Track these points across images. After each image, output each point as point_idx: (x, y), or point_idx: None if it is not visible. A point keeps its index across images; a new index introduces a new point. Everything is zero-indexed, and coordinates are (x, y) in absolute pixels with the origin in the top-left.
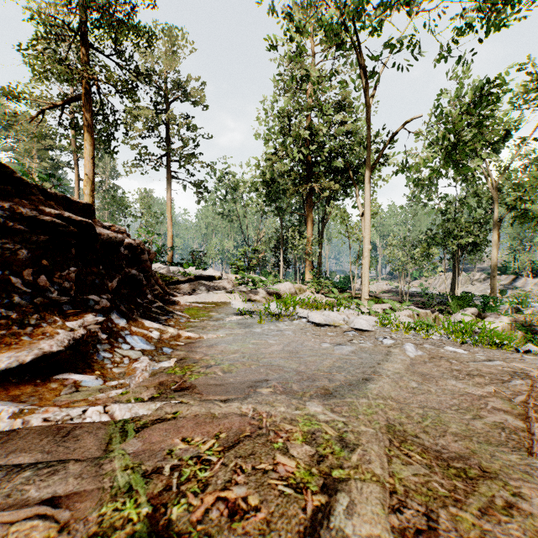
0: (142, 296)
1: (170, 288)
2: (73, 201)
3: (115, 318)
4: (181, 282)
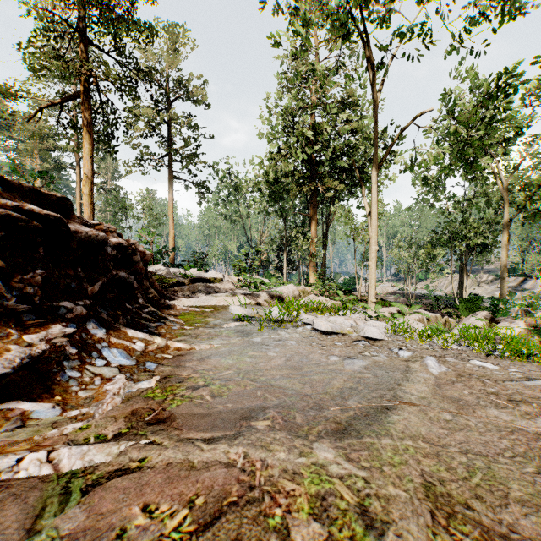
0: (133, 300)
1: (168, 291)
2: (44, 193)
3: (92, 327)
4: (181, 285)
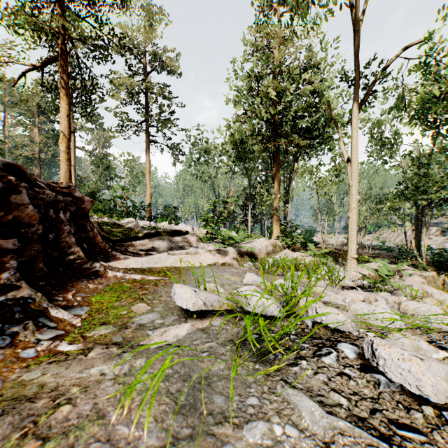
0: None
1: (124, 245)
2: None
3: None
4: (141, 238)
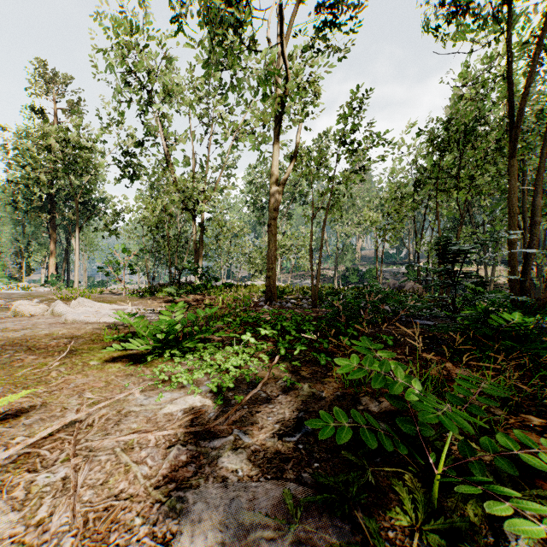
0: None
1: None
2: None
3: None
4: None
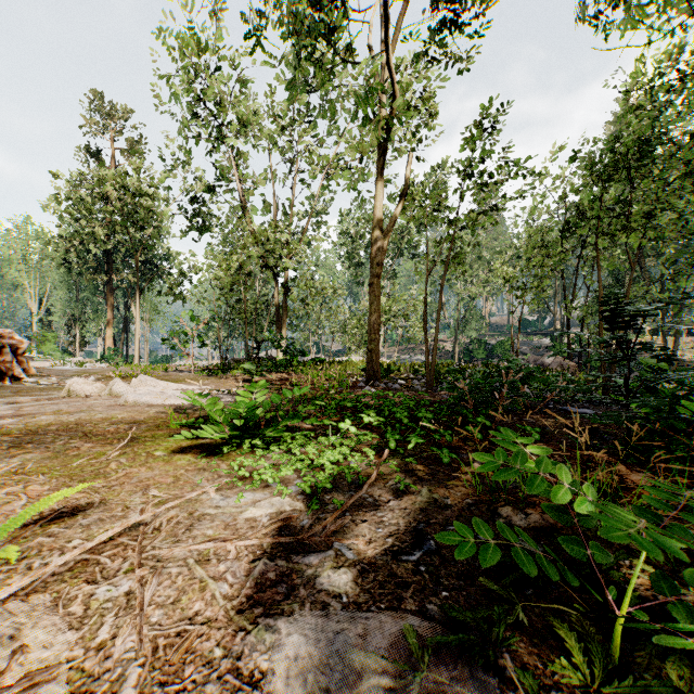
0: None
1: None
2: None
3: None
4: None
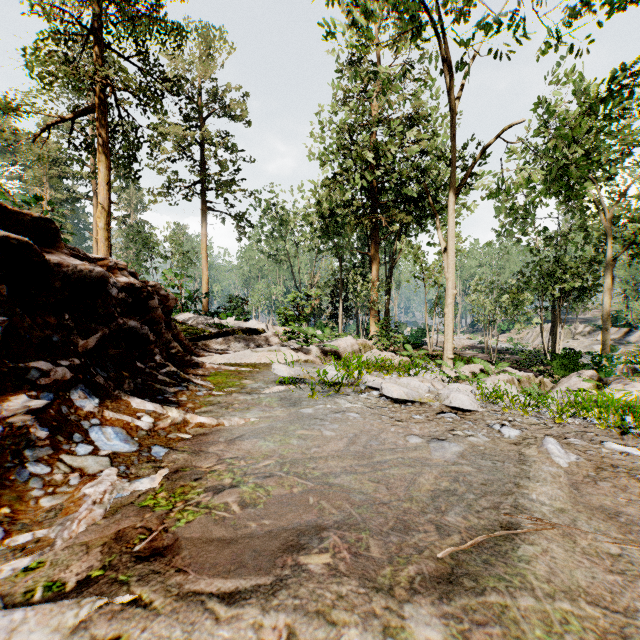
0: (147, 357)
1: (198, 345)
2: (13, 211)
3: (78, 397)
4: (214, 337)
